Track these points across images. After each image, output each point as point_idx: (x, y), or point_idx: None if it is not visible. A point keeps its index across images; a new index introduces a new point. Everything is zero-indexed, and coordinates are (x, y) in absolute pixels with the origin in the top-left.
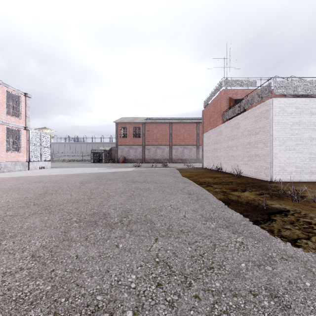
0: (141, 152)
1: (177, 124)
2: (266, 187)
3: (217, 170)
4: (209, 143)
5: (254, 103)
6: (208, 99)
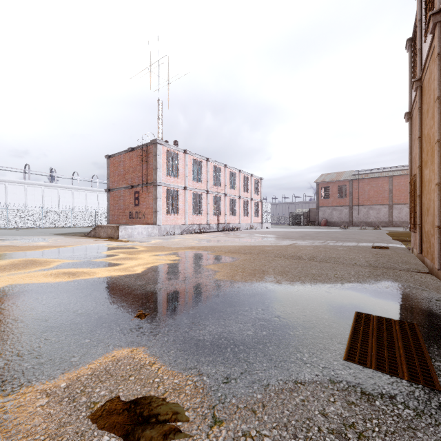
0: (347, 214)
1: (401, 176)
2: None
3: None
4: None
5: None
6: None
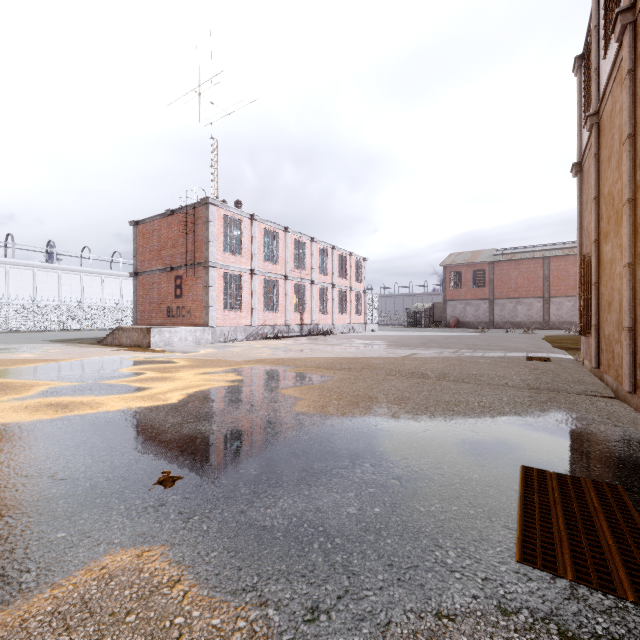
0: (486, 310)
1: (560, 258)
2: None
3: None
4: None
5: None
6: None
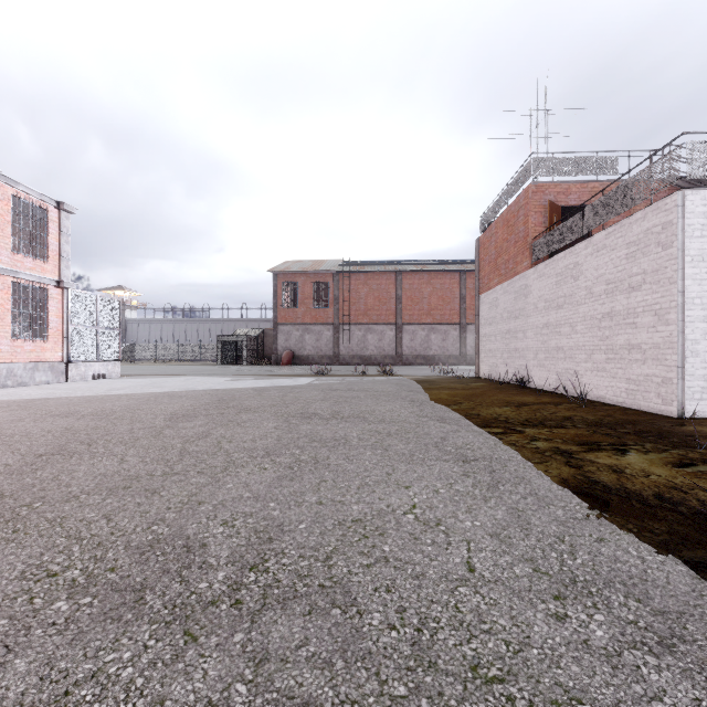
0: (331, 340)
1: (414, 274)
2: (683, 439)
3: (518, 384)
4: (495, 319)
5: (623, 210)
6: (492, 211)
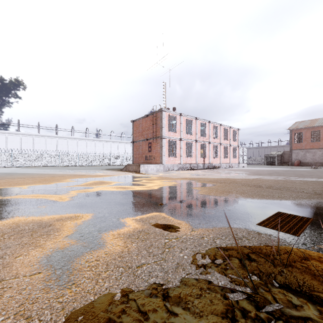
0: (321, 155)
1: None
2: None
3: None
4: None
5: None
6: None
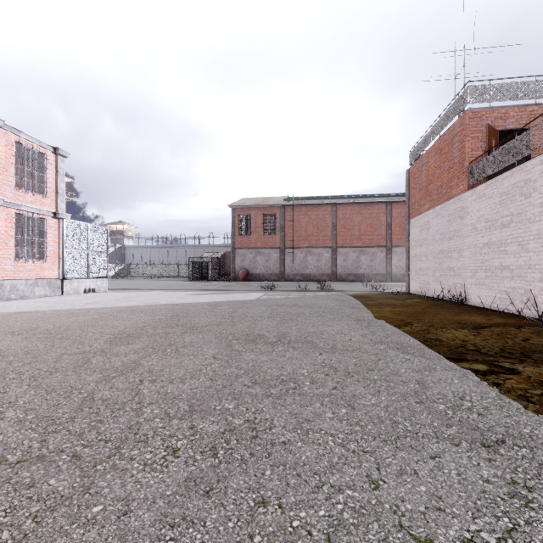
0: (277, 261)
1: (347, 206)
2: None
3: (453, 301)
4: (426, 240)
5: None
6: (423, 143)
